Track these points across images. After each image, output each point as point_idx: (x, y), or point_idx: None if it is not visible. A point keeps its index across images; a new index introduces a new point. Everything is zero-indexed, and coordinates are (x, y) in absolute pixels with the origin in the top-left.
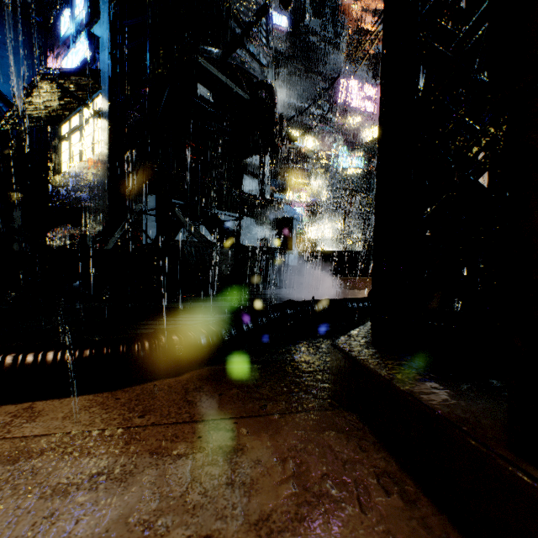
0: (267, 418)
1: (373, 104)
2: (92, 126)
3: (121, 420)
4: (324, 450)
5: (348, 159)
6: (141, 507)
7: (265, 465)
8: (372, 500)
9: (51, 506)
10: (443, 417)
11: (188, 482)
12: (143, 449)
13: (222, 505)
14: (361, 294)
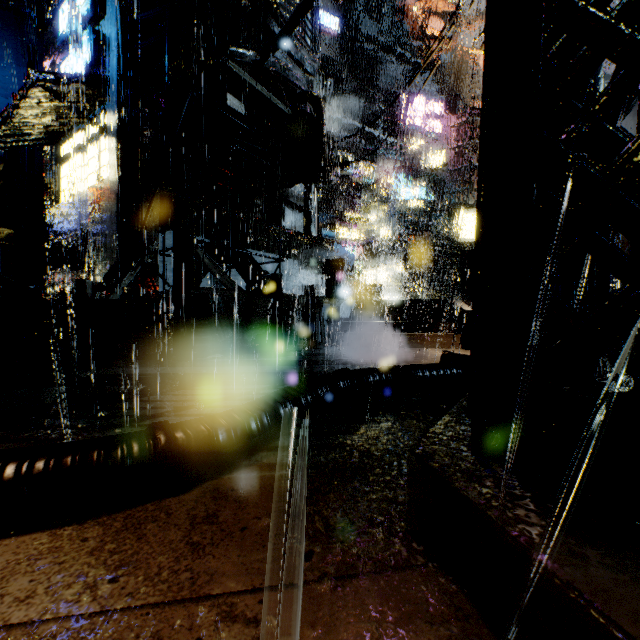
0: (314, 589)
1: (440, 124)
2: (97, 146)
3: (79, 589)
4: None
5: (410, 189)
6: None
7: None
8: None
9: None
10: None
11: None
12: None
13: None
14: (429, 354)
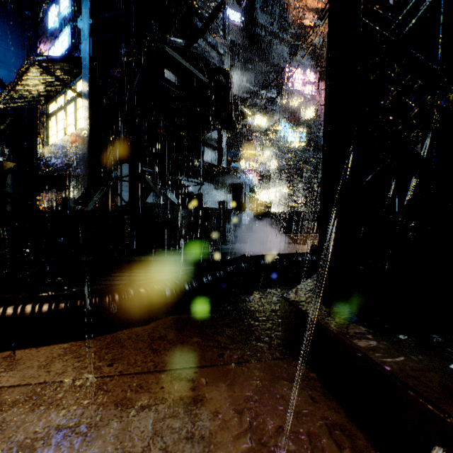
0: (225, 367)
1: (313, 88)
2: (75, 105)
3: (91, 369)
4: (278, 401)
5: (292, 134)
6: None
7: (223, 417)
8: None
9: None
10: (394, 376)
11: (150, 437)
12: (109, 400)
13: None
14: (304, 249)
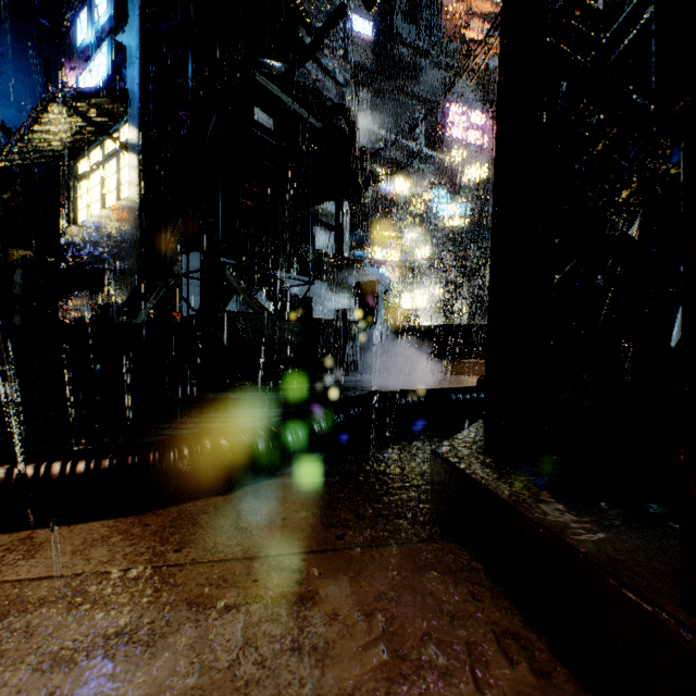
0: (347, 553)
1: (482, 135)
2: (117, 163)
3: (150, 556)
4: (424, 600)
5: (450, 206)
6: (174, 683)
7: (344, 621)
8: (492, 673)
9: (50, 682)
10: (589, 559)
11: (239, 647)
12: (178, 598)
13: (285, 681)
14: (467, 382)
